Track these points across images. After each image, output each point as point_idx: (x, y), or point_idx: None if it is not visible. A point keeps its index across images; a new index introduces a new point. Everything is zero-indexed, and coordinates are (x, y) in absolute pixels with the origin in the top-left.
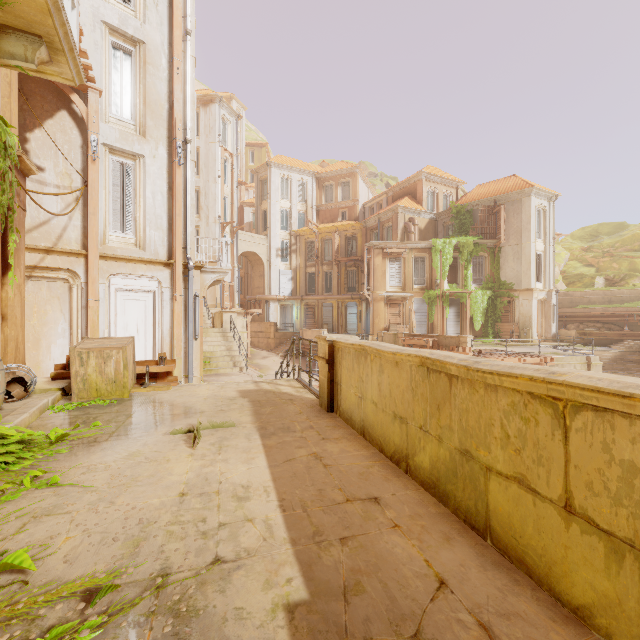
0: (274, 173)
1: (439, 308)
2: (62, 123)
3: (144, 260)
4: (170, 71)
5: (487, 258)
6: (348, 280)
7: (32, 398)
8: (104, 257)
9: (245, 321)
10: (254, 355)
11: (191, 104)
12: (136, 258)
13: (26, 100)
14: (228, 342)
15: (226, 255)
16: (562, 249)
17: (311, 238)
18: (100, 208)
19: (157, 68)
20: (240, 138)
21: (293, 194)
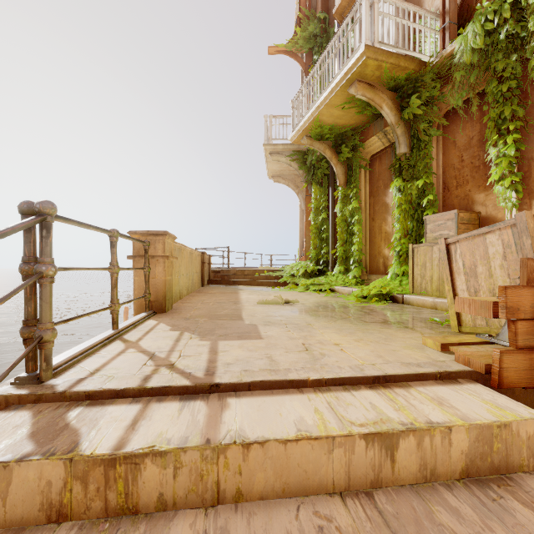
0: None
1: None
2: None
3: None
4: None
5: None
6: None
7: None
8: None
9: None
10: None
11: None
12: None
13: None
14: None
15: None
16: None
17: None
18: None
19: None
20: None
21: None
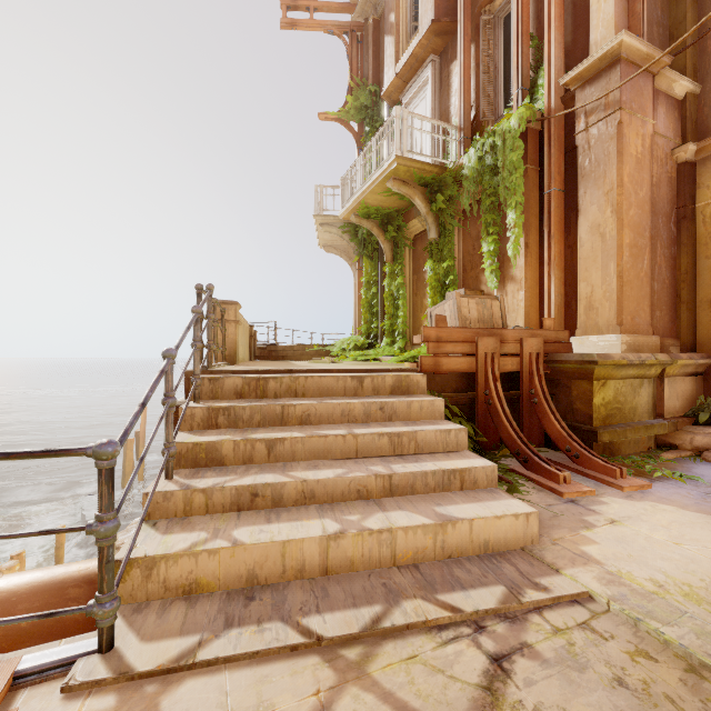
0: None
1: None
2: None
3: None
4: None
5: None
6: None
7: None
8: None
9: None
10: None
11: None
12: None
13: None
14: None
15: None
16: None
17: None
18: None
19: None
20: None
21: None
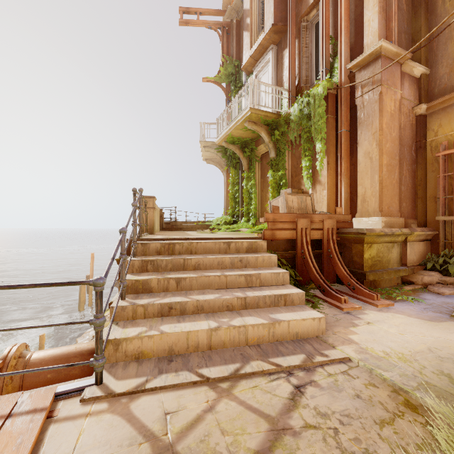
0: None
1: None
2: None
3: None
4: None
5: None
6: None
7: None
8: None
9: None
10: None
11: None
12: None
13: None
14: None
15: None
16: None
17: None
18: None
19: None
20: None
21: None
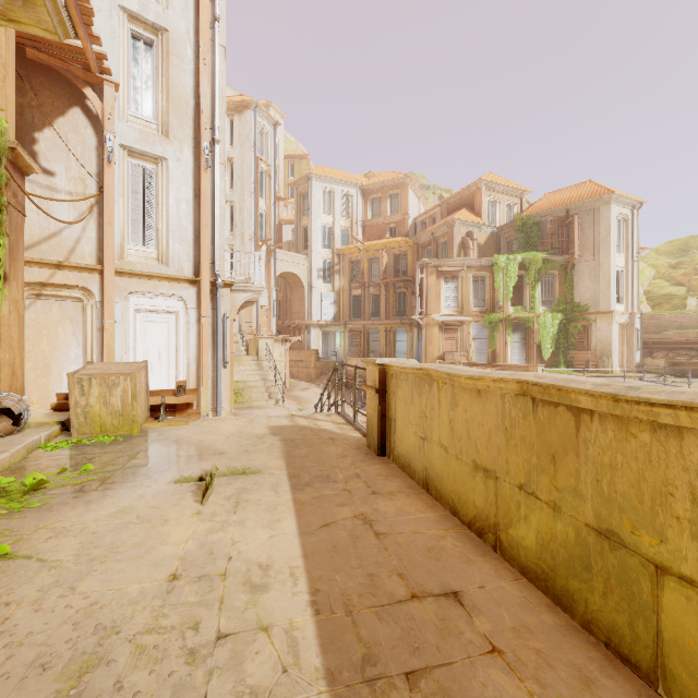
0: (315, 186)
1: (502, 334)
2: (75, 121)
3: (167, 277)
4: (196, 63)
5: (558, 276)
6: (397, 303)
7: (23, 433)
8: (122, 273)
9: (283, 349)
10: (293, 386)
11: (220, 100)
12: (157, 274)
13: (34, 95)
14: (263, 371)
15: (260, 272)
16: (645, 266)
17: (356, 257)
18: (117, 218)
19: (182, 59)
20: (278, 150)
21: (336, 208)
